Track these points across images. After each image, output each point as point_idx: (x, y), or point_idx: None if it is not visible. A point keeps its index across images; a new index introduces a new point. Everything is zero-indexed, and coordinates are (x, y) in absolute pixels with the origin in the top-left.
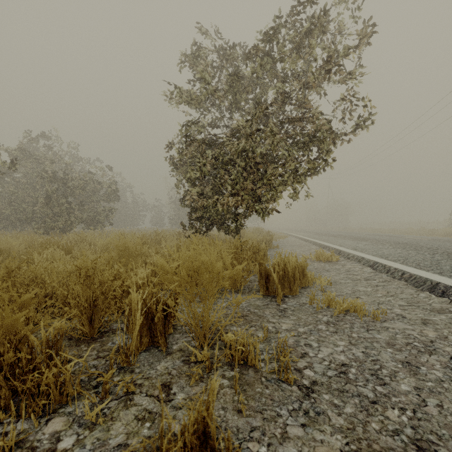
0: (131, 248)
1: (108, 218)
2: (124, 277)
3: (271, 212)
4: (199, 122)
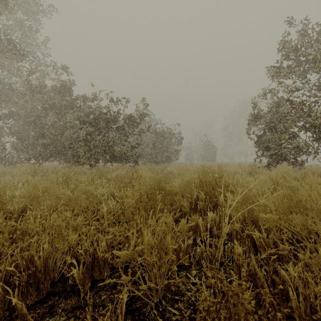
0: (291, 173)
1: (176, 155)
2: None
3: None
4: (299, 89)
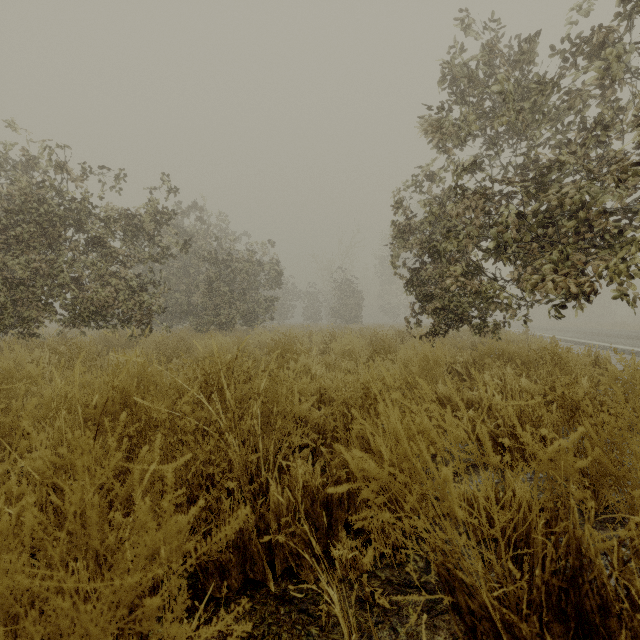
0: (442, 357)
1: (269, 311)
2: (616, 415)
3: (633, 300)
4: (478, 164)
